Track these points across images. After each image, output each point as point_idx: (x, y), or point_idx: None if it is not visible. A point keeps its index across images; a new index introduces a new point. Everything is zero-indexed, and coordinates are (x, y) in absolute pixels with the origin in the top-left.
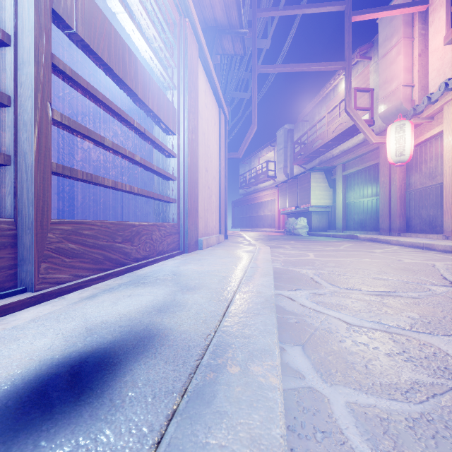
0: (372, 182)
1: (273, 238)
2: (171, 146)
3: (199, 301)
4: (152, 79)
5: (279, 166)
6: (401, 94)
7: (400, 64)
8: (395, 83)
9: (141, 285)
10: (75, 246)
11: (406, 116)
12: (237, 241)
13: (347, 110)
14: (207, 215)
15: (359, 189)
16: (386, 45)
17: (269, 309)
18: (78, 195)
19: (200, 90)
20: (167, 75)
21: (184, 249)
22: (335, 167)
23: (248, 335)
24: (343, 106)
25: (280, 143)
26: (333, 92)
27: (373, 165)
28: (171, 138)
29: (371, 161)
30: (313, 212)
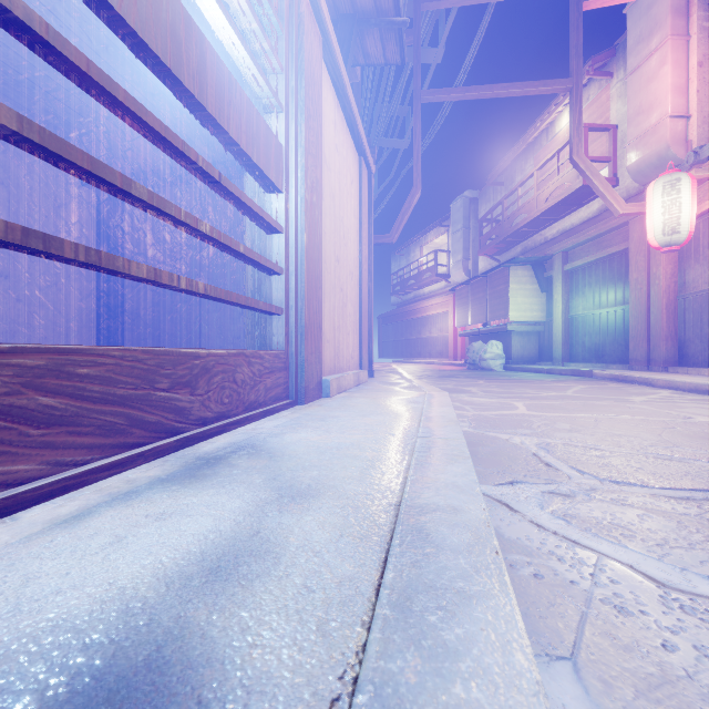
0: (616, 281)
1: (448, 375)
2: (273, 213)
3: (315, 539)
4: (236, 83)
5: (455, 258)
6: (667, 132)
7: (665, 81)
8: (656, 114)
9: (197, 483)
10: (55, 402)
11: (680, 166)
12: (390, 380)
13: (574, 160)
14: (338, 336)
15: (592, 294)
16: (640, 50)
17: (491, 573)
18: (130, 305)
19: (326, 120)
20: (264, 83)
21: (298, 397)
22: (550, 257)
23: (457, 705)
24: (564, 158)
25: (456, 220)
26: (546, 135)
27: (618, 253)
28: (275, 199)
29: (613, 246)
30: (513, 333)
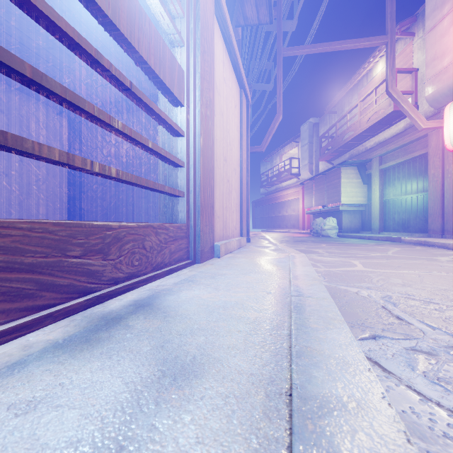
0: (418, 176)
1: (300, 240)
2: (177, 122)
3: None
4: (145, 14)
5: (303, 163)
6: None
7: None
8: (447, 58)
9: (87, 351)
10: None
11: None
12: (261, 244)
13: (389, 92)
14: (226, 213)
15: (400, 185)
16: (436, 15)
17: None
18: (88, 193)
19: (217, 59)
20: (169, 20)
21: (195, 258)
22: (370, 160)
23: None
24: (379, 93)
25: (304, 138)
26: (366, 78)
27: (419, 156)
28: (178, 111)
29: (416, 151)
30: (343, 212)
